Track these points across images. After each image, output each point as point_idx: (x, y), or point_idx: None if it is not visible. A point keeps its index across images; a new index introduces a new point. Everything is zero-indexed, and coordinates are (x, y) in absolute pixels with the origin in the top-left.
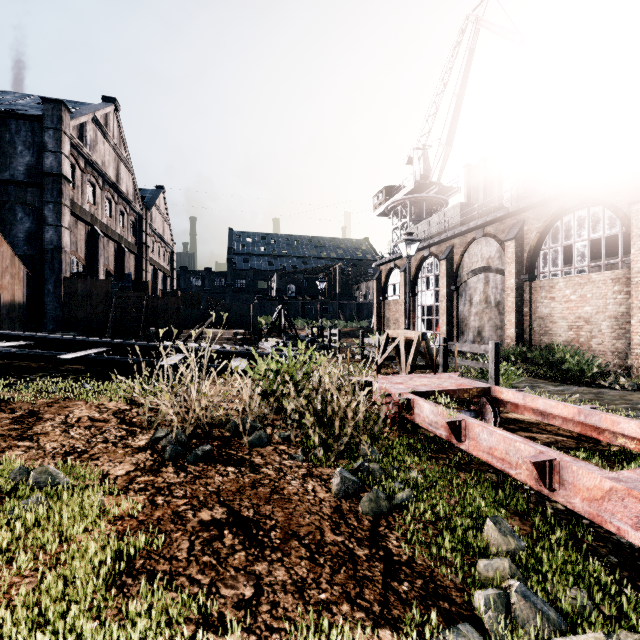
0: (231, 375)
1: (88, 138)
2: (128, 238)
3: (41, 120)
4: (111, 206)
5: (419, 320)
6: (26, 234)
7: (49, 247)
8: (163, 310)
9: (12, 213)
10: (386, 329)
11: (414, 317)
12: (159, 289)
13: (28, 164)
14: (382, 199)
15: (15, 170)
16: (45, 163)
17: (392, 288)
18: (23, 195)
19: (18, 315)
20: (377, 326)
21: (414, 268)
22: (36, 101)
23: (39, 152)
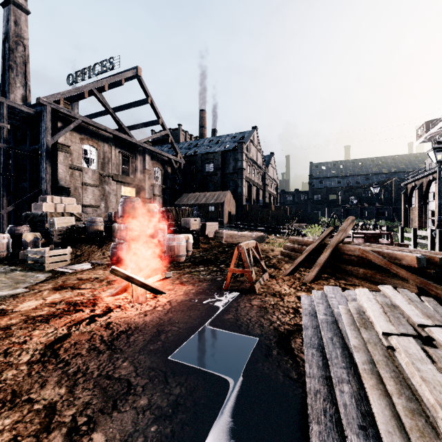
0: (301, 236)
1: (248, 149)
2: (260, 183)
3: (237, 150)
4: (254, 171)
5: (429, 220)
6: (232, 190)
7: (239, 194)
8: (277, 216)
9: (229, 184)
10: (410, 226)
11: (425, 218)
12: (273, 206)
13: (233, 166)
14: (423, 131)
15: (230, 169)
16: (238, 165)
17: (414, 199)
18: (232, 177)
19: (234, 218)
20: (403, 224)
21: (425, 187)
22: (231, 137)
23: (236, 161)
